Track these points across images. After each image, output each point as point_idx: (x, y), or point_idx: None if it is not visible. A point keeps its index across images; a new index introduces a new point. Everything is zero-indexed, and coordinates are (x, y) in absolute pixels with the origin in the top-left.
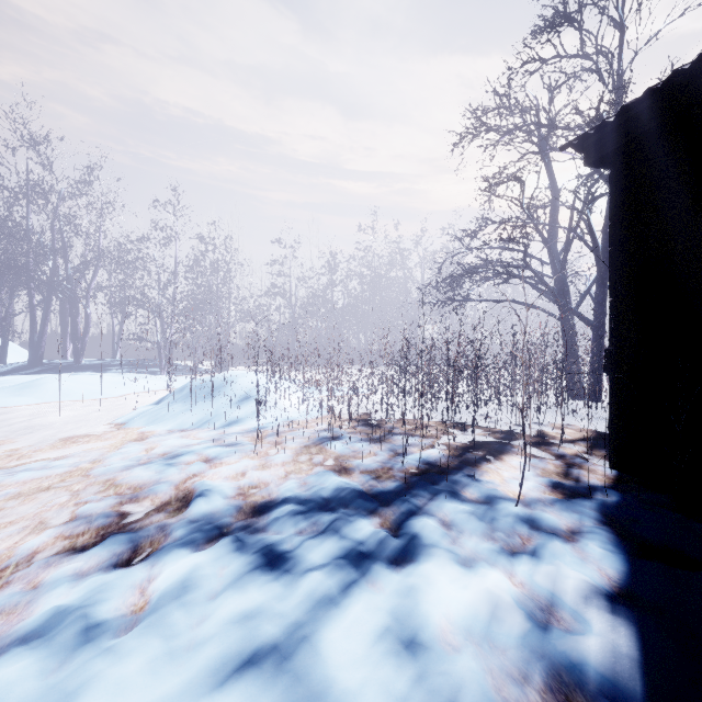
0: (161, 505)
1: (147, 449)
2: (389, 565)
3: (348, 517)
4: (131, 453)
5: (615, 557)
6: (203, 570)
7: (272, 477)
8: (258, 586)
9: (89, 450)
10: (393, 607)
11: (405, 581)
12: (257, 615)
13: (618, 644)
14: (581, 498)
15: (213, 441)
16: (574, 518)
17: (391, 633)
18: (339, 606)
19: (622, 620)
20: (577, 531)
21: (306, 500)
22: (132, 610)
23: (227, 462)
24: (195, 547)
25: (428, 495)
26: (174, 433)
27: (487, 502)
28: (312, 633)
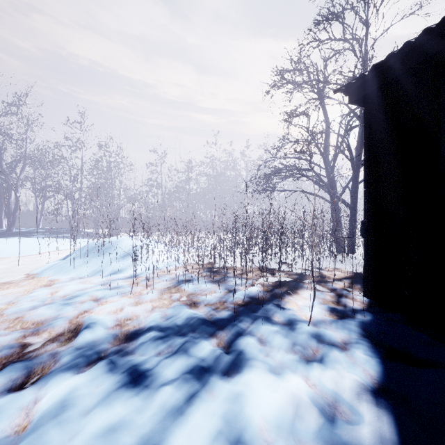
0: (56, 336)
1: (52, 292)
2: (223, 376)
3: (194, 340)
4: (39, 296)
5: (374, 361)
6: (80, 391)
7: (142, 311)
8: (122, 402)
9: (7, 294)
10: (224, 412)
11: (233, 390)
12: (118, 429)
13: (383, 431)
14: (349, 319)
15: (101, 286)
16: (345, 333)
17: (222, 436)
18: (184, 414)
19: (384, 411)
20: (348, 342)
21: (165, 328)
22: (15, 430)
23: (111, 300)
24: (77, 371)
25: (250, 320)
26: (75, 280)
27: (289, 324)
28: (161, 442)
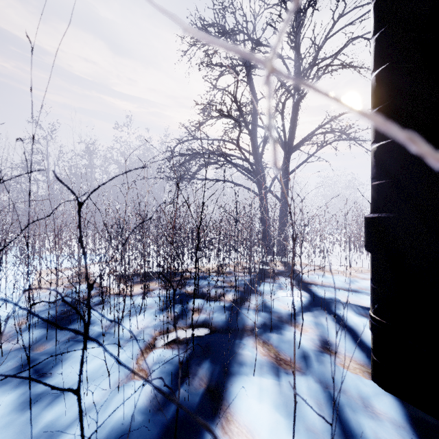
0: None
1: None
2: None
3: None
4: None
5: None
6: None
7: None
8: None
9: None
10: None
11: None
12: None
13: None
14: None
15: None
16: None
17: None
18: None
19: None
20: None
21: None
22: None
23: None
24: None
25: None
26: None
27: None
28: None
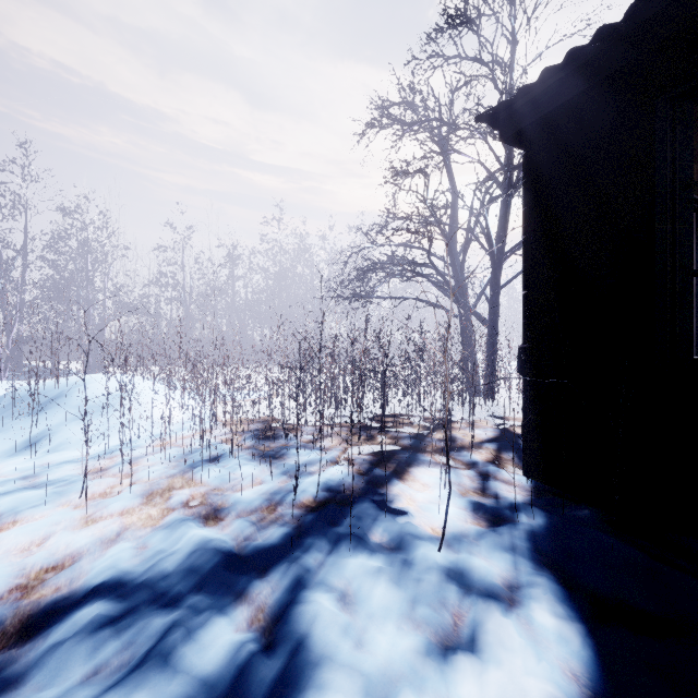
0: None
1: None
2: None
3: (193, 620)
4: None
5: (574, 634)
6: None
7: (92, 543)
8: None
9: None
10: None
11: None
12: None
13: None
14: (508, 527)
15: (14, 484)
16: (507, 563)
17: None
18: None
19: None
20: (515, 586)
21: (132, 588)
22: None
23: (27, 519)
24: None
25: (325, 547)
26: None
27: (402, 550)
28: None
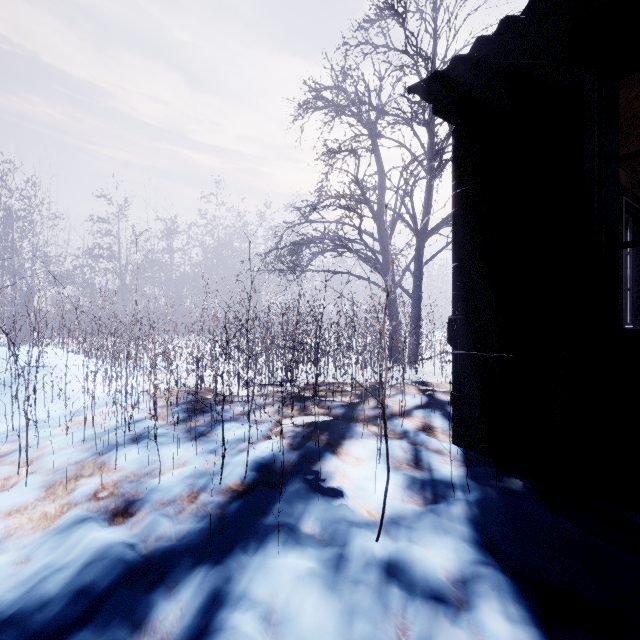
0: None
1: None
2: None
3: None
4: None
5: None
6: None
7: None
8: None
9: None
10: None
11: None
12: None
13: None
14: (445, 505)
15: None
16: (449, 550)
17: None
18: None
19: None
20: (461, 581)
21: None
22: None
23: None
24: None
25: (250, 546)
26: None
27: (337, 543)
28: None
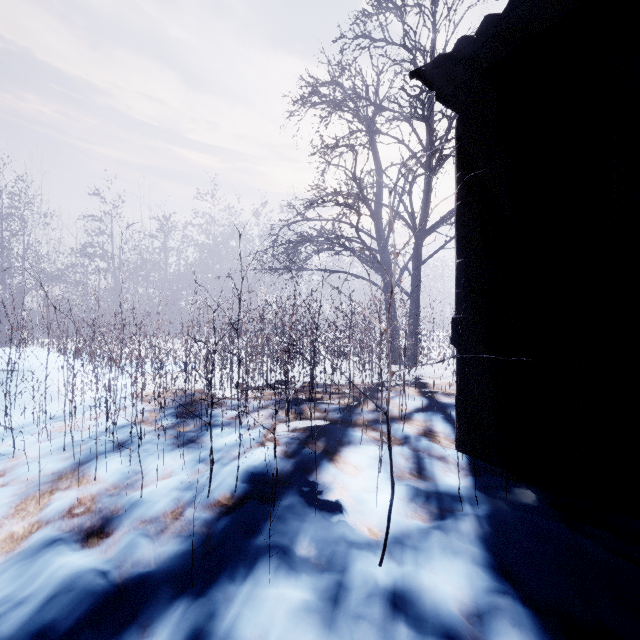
0: None
1: None
2: None
3: None
4: None
5: None
6: None
7: None
8: None
9: None
10: None
11: None
12: None
13: None
14: (453, 521)
15: None
16: (460, 576)
17: None
18: None
19: None
20: (476, 614)
21: None
22: None
23: None
24: None
25: (238, 572)
26: None
27: (335, 568)
28: None
